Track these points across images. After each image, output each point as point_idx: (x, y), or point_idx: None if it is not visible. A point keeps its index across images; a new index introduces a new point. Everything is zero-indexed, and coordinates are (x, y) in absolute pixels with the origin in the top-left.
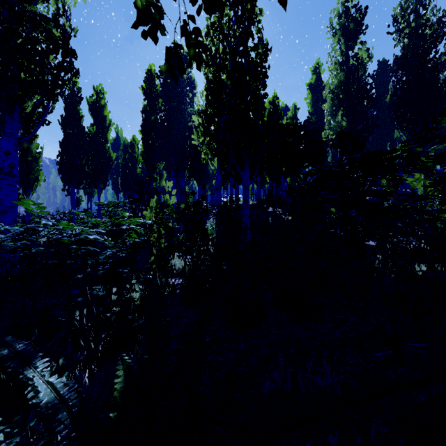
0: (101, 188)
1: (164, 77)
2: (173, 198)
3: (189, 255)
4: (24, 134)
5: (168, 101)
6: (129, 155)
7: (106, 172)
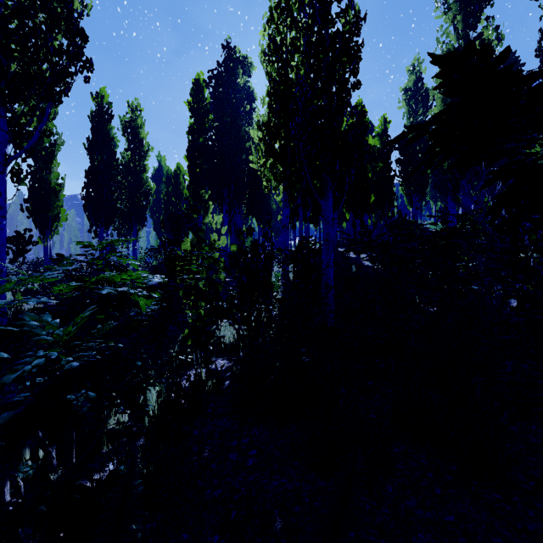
0: (137, 229)
1: (215, 84)
2: (222, 239)
3: (244, 325)
4: (15, 150)
5: (219, 115)
6: (172, 188)
7: (143, 208)
